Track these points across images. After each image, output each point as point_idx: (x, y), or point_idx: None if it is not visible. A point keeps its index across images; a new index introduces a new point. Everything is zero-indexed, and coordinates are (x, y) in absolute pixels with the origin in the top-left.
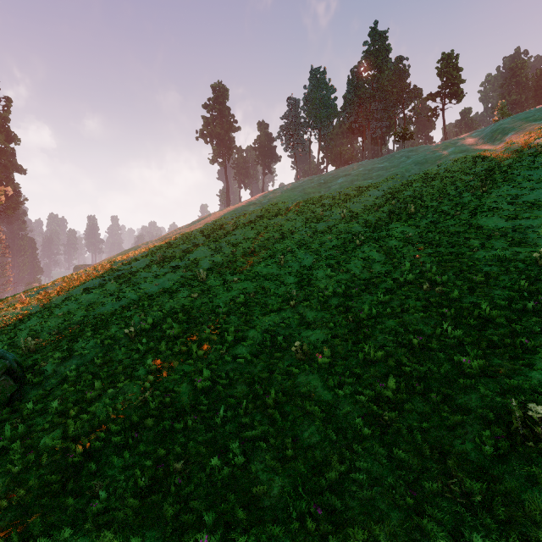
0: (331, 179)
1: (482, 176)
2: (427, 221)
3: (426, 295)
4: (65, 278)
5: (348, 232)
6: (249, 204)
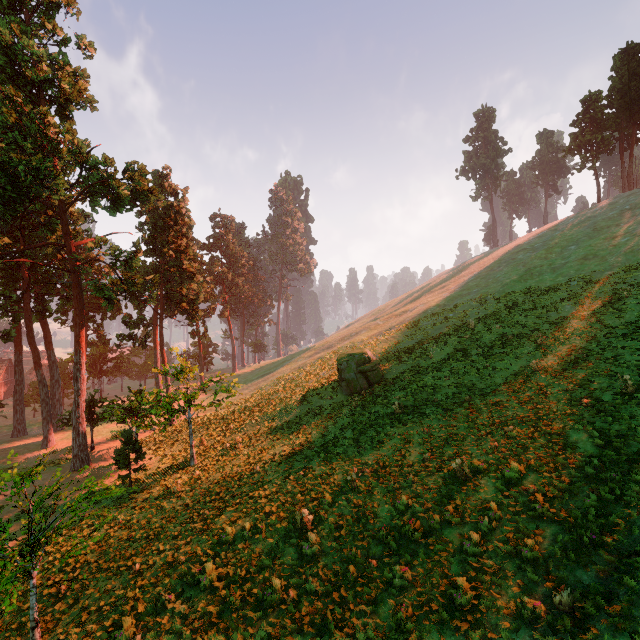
0: None
1: None
2: None
3: None
4: (367, 325)
5: (625, 282)
6: (518, 250)
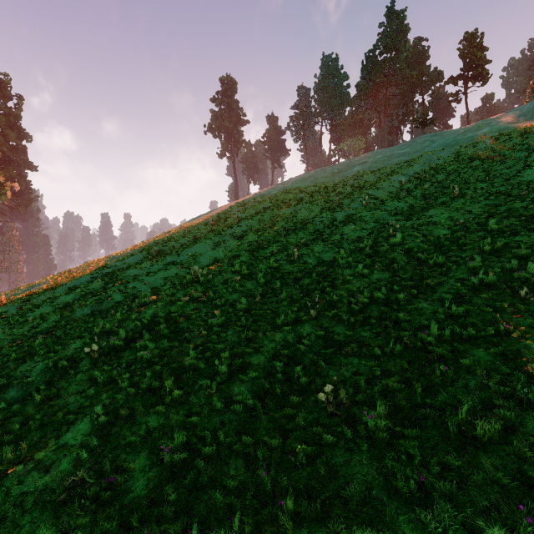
0: (346, 167)
1: None
2: (480, 204)
3: (530, 308)
4: (56, 275)
5: (374, 221)
6: (257, 195)
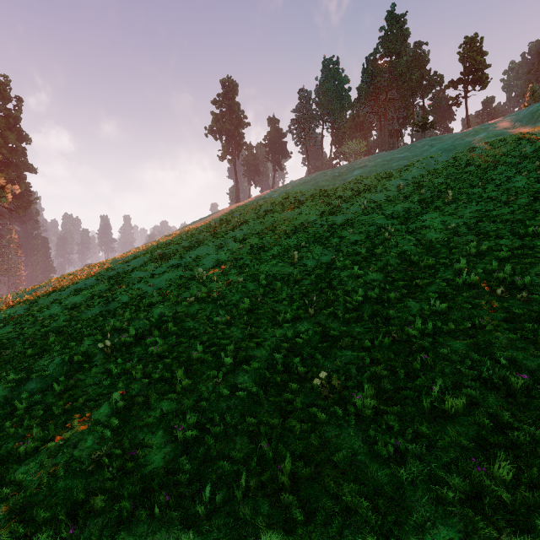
0: (346, 171)
1: (532, 157)
2: (471, 209)
3: (504, 304)
4: (60, 277)
5: (372, 224)
6: (258, 199)
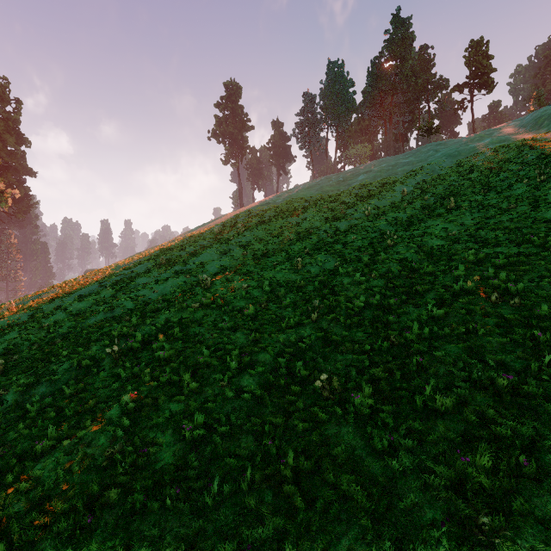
0: (351, 176)
1: (534, 165)
2: (472, 216)
3: (497, 310)
4: (63, 283)
5: (375, 231)
6: (262, 204)
